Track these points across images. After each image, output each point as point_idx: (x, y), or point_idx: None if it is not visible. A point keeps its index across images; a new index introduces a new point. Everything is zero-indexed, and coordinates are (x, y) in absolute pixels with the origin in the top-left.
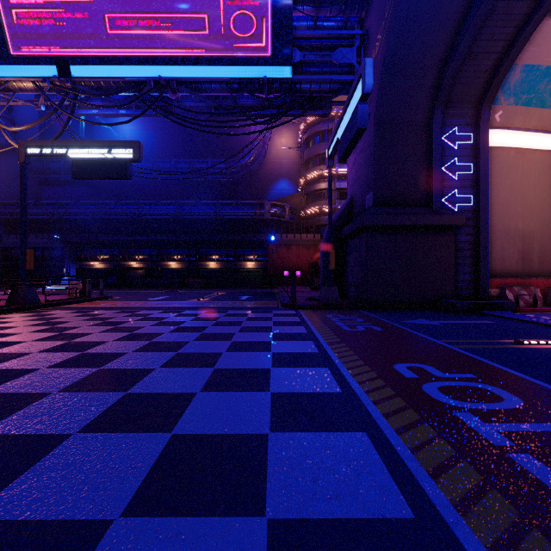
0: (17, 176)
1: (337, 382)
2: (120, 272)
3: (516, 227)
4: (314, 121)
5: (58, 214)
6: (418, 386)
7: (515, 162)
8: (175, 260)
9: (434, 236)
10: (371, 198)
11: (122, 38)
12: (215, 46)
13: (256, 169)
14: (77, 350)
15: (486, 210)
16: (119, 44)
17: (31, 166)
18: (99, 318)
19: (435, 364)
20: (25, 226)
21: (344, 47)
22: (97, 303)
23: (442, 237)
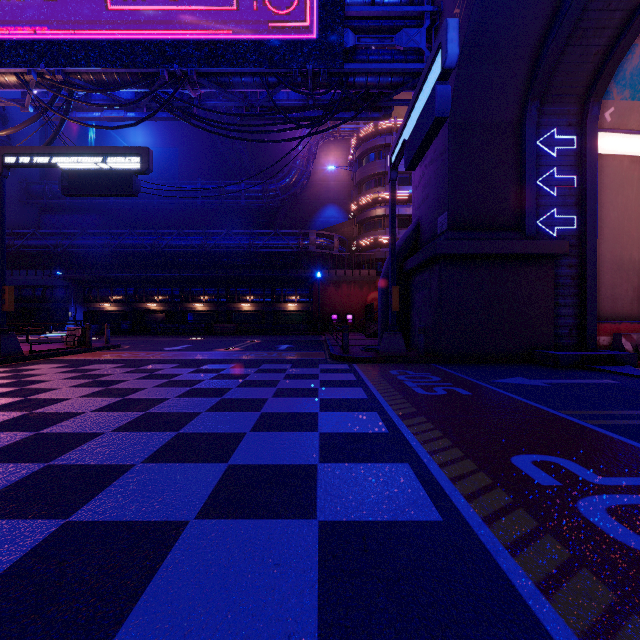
0: (14, 202)
1: (429, 496)
2: (135, 316)
3: (631, 258)
4: (368, 135)
5: (62, 247)
6: (571, 505)
7: (629, 174)
8: (201, 301)
9: (527, 268)
10: (445, 220)
11: (127, 16)
12: (246, 25)
13: (299, 192)
14: (31, 428)
15: (595, 235)
16: (123, 24)
17: (30, 189)
18: (90, 375)
19: (575, 457)
20: (2, 256)
21: (411, 28)
22: (98, 354)
23: (538, 269)
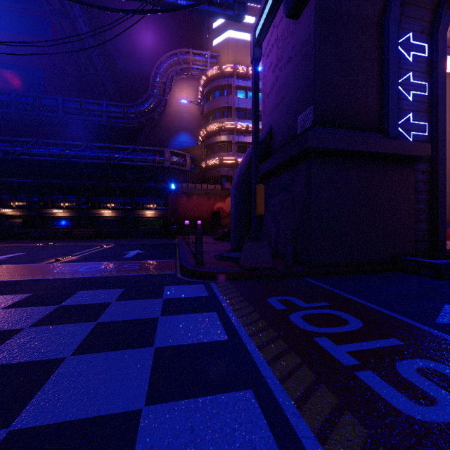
0: None
1: None
2: None
3: None
4: (214, 76)
5: None
6: None
7: None
8: (62, 208)
9: (392, 170)
10: (310, 115)
11: None
12: None
13: (157, 117)
14: None
15: (445, 142)
16: None
17: None
18: None
19: None
20: None
21: None
22: None
23: (402, 172)
